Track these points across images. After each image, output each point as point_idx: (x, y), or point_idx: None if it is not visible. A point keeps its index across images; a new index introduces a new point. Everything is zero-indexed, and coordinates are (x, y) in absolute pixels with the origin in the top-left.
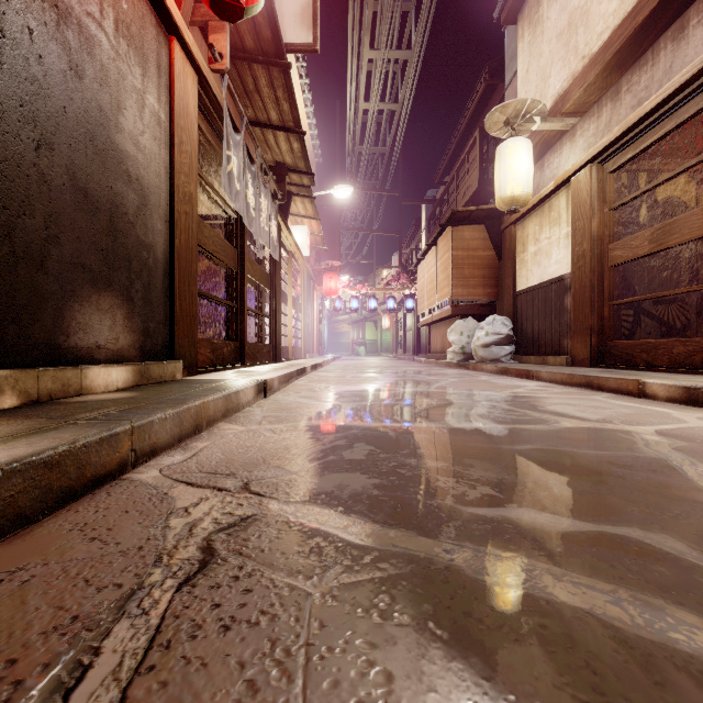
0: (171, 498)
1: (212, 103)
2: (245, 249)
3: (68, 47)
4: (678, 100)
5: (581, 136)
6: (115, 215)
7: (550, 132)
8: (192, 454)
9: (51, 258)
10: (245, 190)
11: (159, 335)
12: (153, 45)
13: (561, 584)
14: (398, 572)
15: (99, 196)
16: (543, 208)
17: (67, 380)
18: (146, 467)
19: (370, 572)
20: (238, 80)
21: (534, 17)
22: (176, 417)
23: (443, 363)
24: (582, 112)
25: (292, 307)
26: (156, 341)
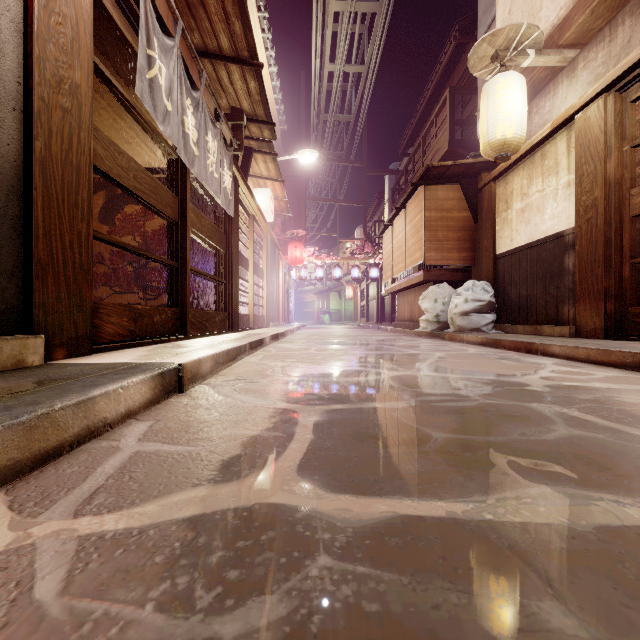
0: None
1: None
2: (187, 196)
3: None
4: None
5: (585, 69)
6: None
7: (541, 72)
8: None
9: None
10: (182, 116)
11: None
12: None
13: None
14: None
15: None
16: (533, 157)
17: None
18: None
19: None
20: None
21: None
22: None
23: (412, 332)
24: (582, 44)
25: (254, 273)
26: None
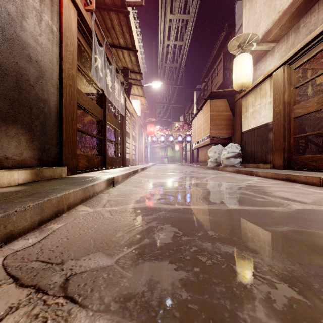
0: None
1: (86, 29)
2: (106, 109)
3: None
4: None
5: (277, 52)
6: (20, 80)
7: (260, 51)
8: (43, 236)
9: None
10: (106, 77)
11: (52, 152)
12: None
13: None
14: None
15: (7, 66)
16: (257, 89)
17: None
18: None
19: None
20: (103, 22)
21: None
22: (37, 208)
23: (205, 167)
24: (277, 41)
25: (132, 139)
26: (50, 155)
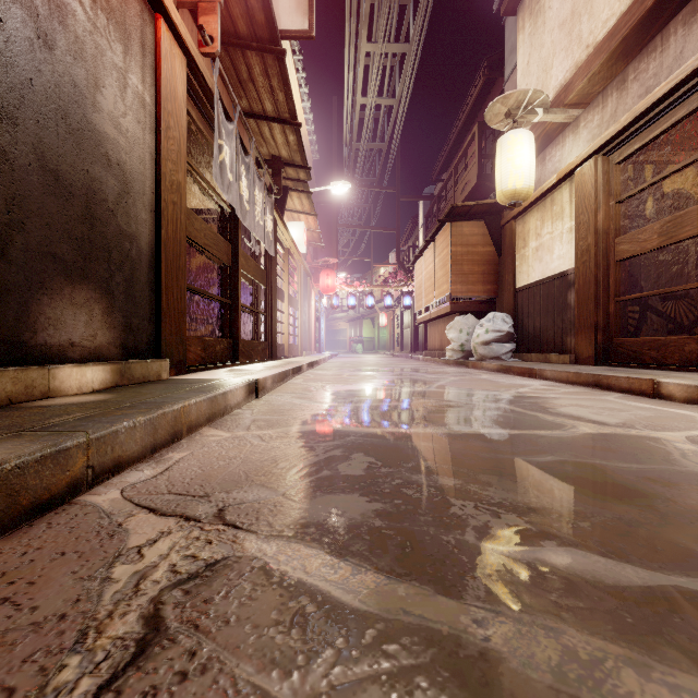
0: (125, 531)
1: (203, 89)
2: (239, 244)
3: (35, 13)
4: (690, 86)
5: (585, 128)
6: (92, 202)
7: (552, 124)
8: (165, 468)
9: (14, 246)
10: (238, 182)
11: (144, 332)
12: (136, 22)
13: (652, 689)
14: (413, 664)
15: (73, 179)
16: (545, 202)
17: (31, 381)
18: (106, 486)
19: (375, 664)
20: (232, 69)
21: (535, 7)
22: (148, 425)
23: (441, 360)
24: (586, 103)
25: (289, 303)
26: (140, 338)
